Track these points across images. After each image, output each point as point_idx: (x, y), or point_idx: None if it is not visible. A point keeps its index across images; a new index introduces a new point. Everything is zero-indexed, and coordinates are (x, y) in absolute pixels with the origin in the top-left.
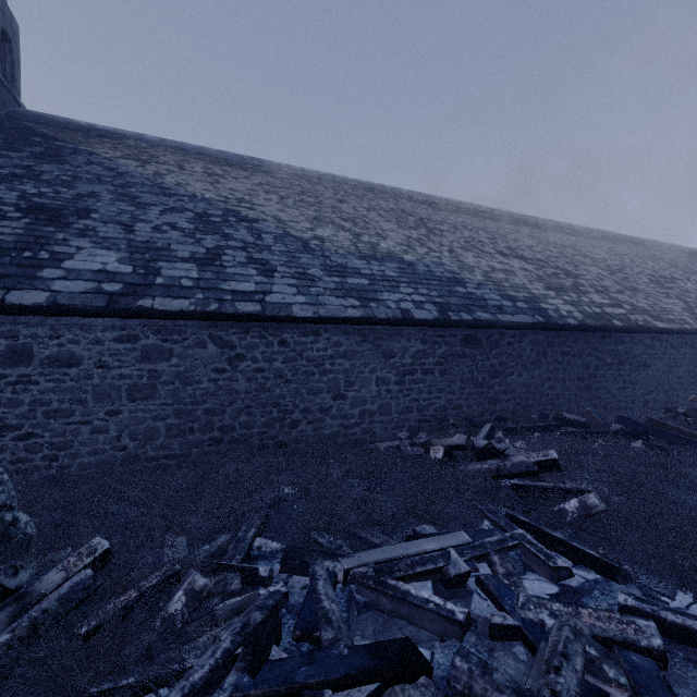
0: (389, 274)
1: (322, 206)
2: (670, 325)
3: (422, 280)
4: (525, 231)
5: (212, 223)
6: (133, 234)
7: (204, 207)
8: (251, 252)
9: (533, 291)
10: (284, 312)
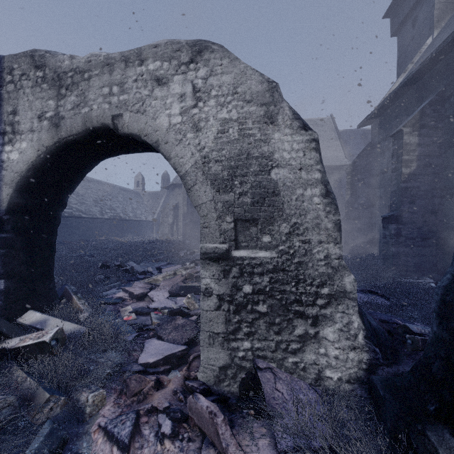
0: None
1: None
2: (88, 216)
3: None
4: None
5: None
6: None
7: None
8: None
9: None
10: None
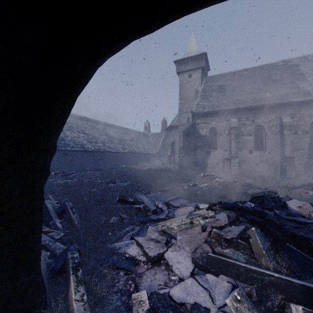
0: None
1: None
2: (115, 151)
3: None
4: (90, 124)
5: None
6: None
7: None
8: None
9: (83, 142)
10: None
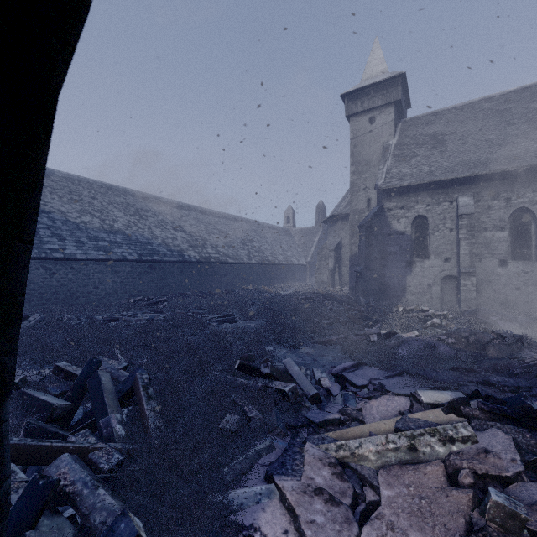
0: (118, 241)
1: (84, 202)
2: (235, 261)
3: (133, 243)
4: (193, 215)
5: None
6: None
7: None
8: (52, 230)
9: (182, 247)
10: (74, 257)
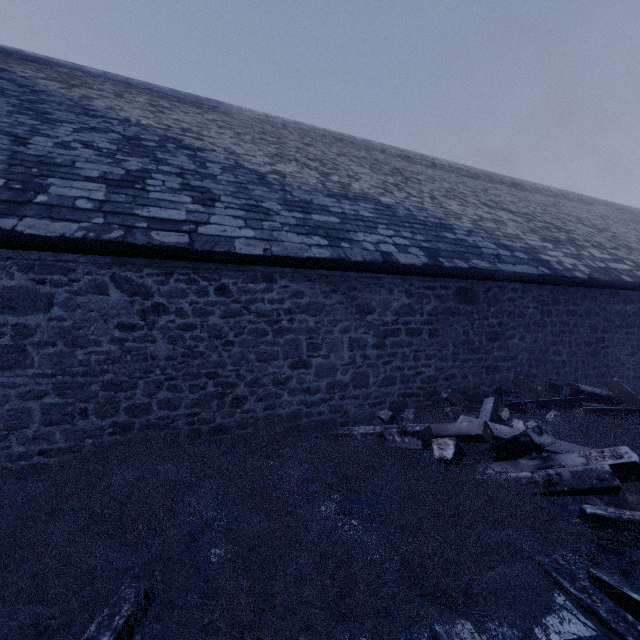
0: (364, 214)
1: (286, 146)
2: None
3: (403, 223)
4: (503, 189)
5: (143, 147)
6: (24, 147)
7: (136, 131)
8: (188, 178)
9: (529, 242)
10: (222, 246)
